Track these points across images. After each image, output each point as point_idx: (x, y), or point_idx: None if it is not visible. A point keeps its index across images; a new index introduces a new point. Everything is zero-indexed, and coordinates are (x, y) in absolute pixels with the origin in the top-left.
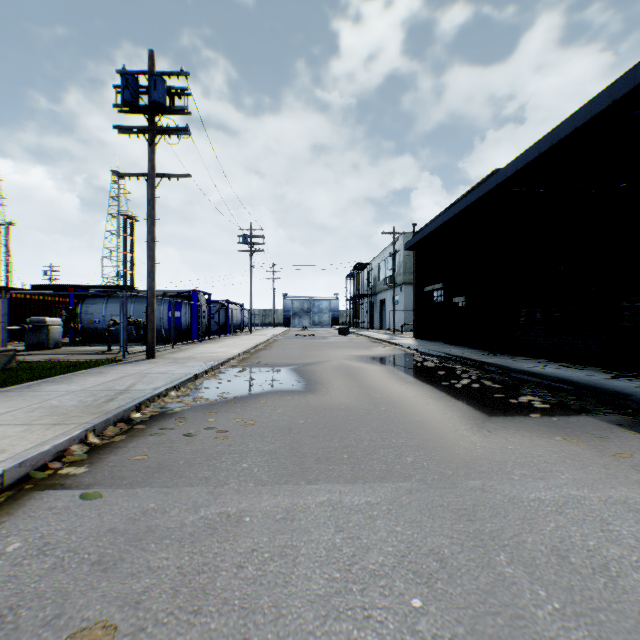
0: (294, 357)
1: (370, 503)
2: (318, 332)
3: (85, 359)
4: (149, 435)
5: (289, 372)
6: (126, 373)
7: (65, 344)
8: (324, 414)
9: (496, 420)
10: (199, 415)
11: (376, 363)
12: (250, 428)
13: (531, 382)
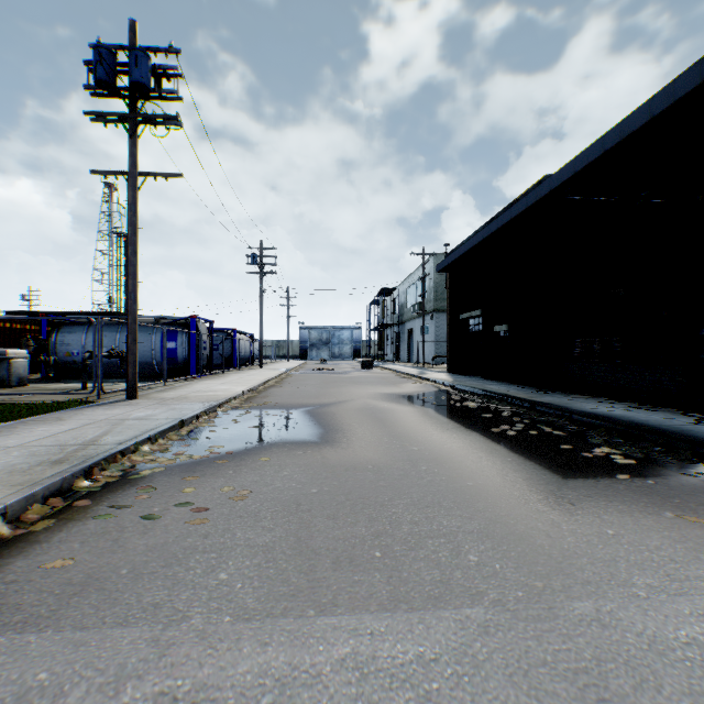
0: (309, 396)
1: (424, 659)
2: (338, 365)
3: (49, 400)
4: (92, 518)
5: (302, 415)
6: (92, 419)
7: (35, 381)
8: (345, 478)
9: (575, 485)
10: (174, 481)
11: (407, 403)
12: (241, 503)
13: (601, 428)
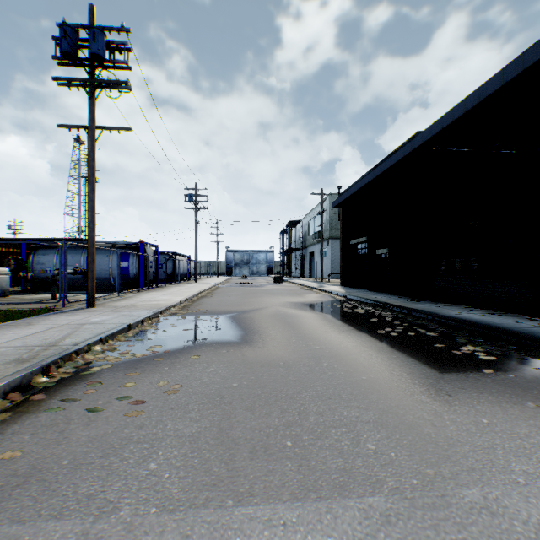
0: (233, 304)
1: None
2: (256, 280)
3: (24, 308)
4: (44, 410)
5: (227, 320)
6: (56, 324)
7: (16, 292)
8: (261, 373)
9: (450, 378)
10: (118, 377)
11: (310, 310)
12: (173, 396)
13: (465, 330)
